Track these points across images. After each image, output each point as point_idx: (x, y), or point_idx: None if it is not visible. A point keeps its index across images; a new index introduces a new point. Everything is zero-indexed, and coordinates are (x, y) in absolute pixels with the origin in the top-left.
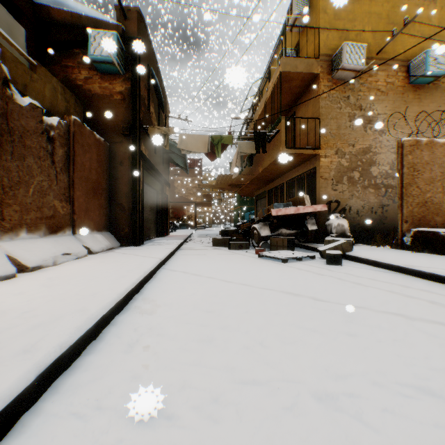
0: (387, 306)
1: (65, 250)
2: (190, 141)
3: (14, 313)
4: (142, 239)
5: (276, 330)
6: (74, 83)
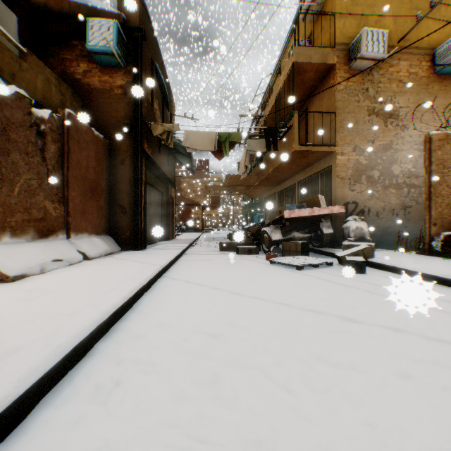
0: (437, 331)
1: (55, 256)
2: (195, 138)
3: None
4: (145, 243)
5: (301, 367)
6: (72, 76)
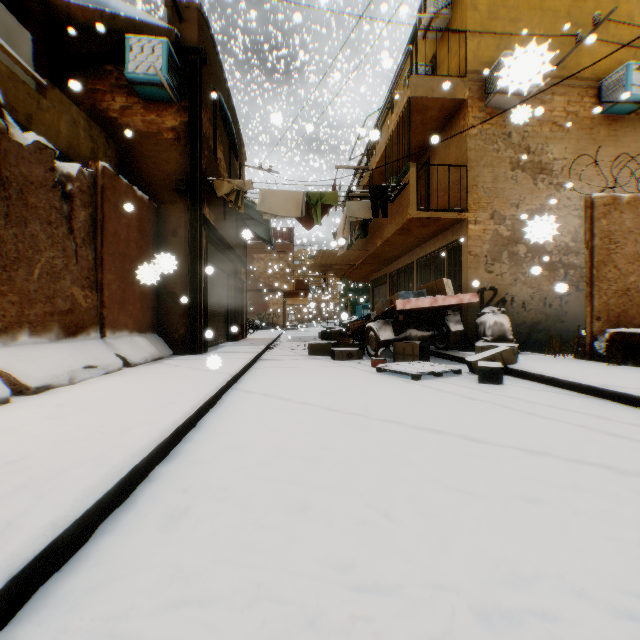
0: (582, 452)
1: (87, 361)
2: (275, 200)
3: None
4: (206, 344)
5: (409, 492)
6: (105, 115)
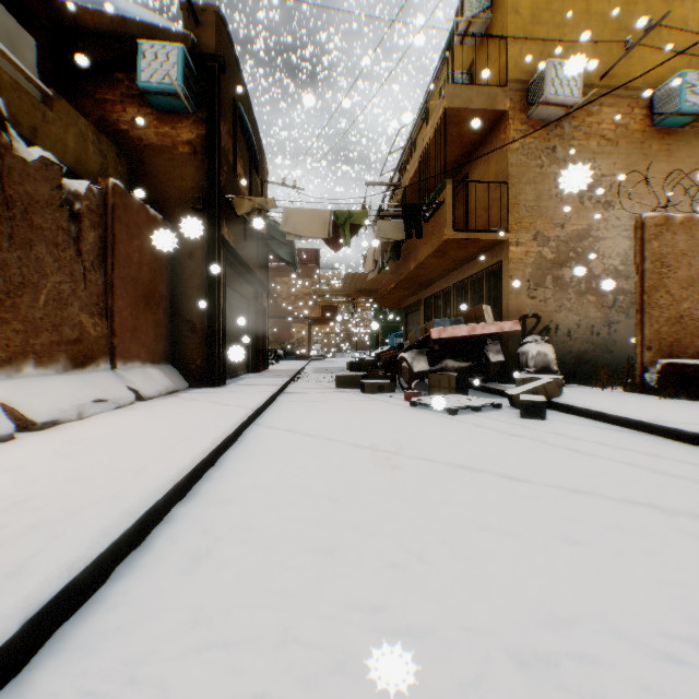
0: (628, 491)
1: (97, 395)
2: (300, 220)
3: (2, 503)
4: (224, 376)
5: (443, 533)
6: (115, 127)
